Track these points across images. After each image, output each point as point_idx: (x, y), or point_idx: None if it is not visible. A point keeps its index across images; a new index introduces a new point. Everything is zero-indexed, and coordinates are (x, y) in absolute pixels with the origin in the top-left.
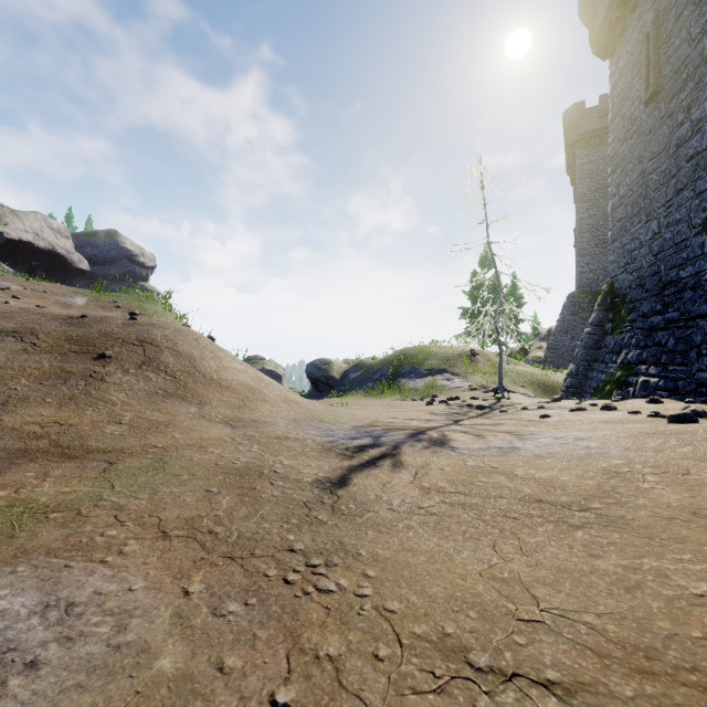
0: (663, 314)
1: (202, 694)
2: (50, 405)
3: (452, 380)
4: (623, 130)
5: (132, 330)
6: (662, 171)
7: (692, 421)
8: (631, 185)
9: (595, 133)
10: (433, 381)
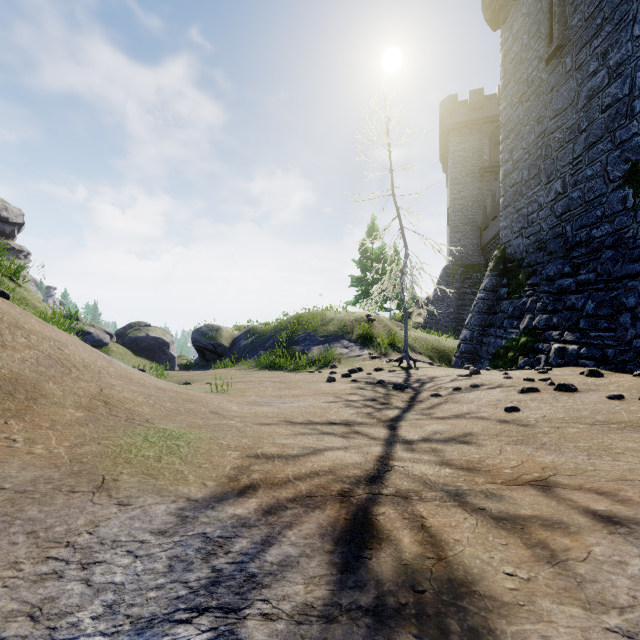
0: (572, 276)
1: None
2: None
3: (350, 348)
4: (518, 94)
5: None
6: (568, 128)
7: None
8: (527, 147)
9: (466, 124)
10: (330, 349)
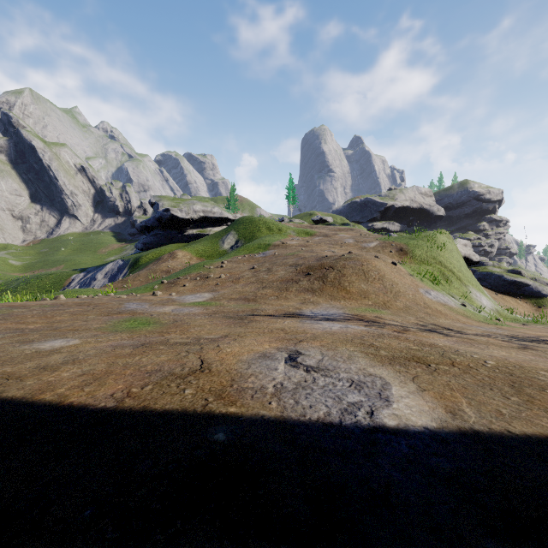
0: None
1: (175, 315)
2: (272, 289)
3: None
4: None
5: (332, 262)
6: None
7: None
8: None
9: None
10: None
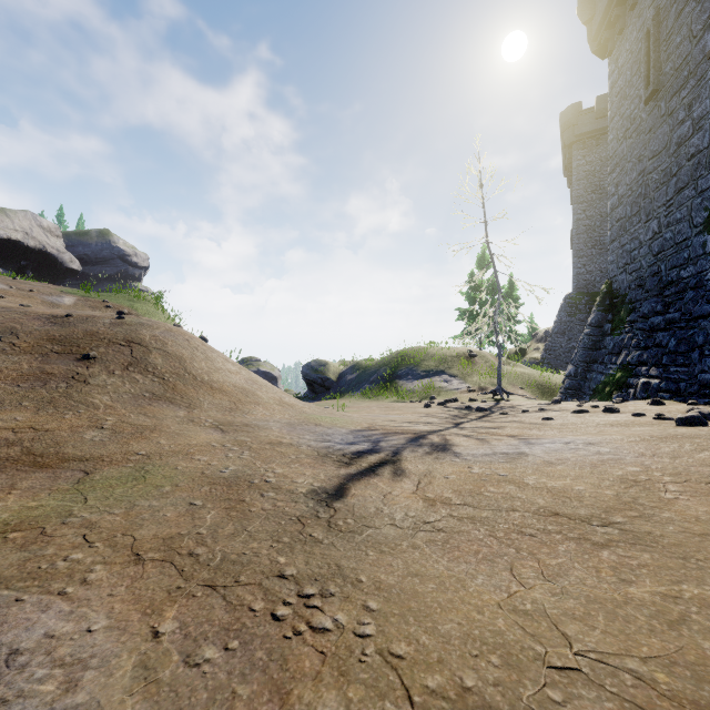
0: (663, 314)
1: None
2: (26, 409)
3: (450, 382)
4: (622, 130)
5: (119, 330)
6: (662, 170)
7: (701, 424)
8: (630, 184)
9: (592, 134)
10: (431, 383)
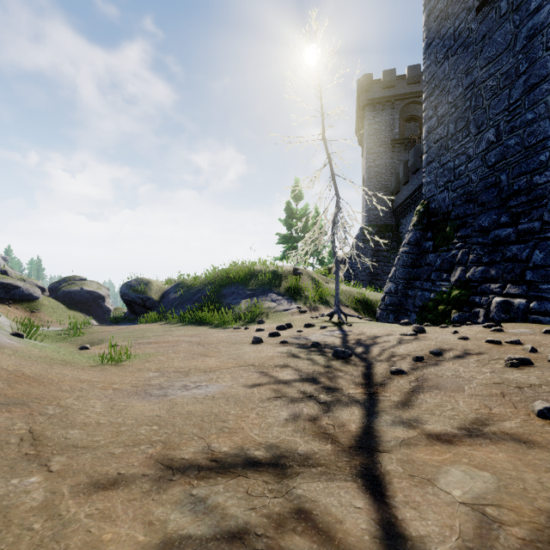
0: (510, 226)
1: None
2: None
3: (278, 301)
4: (443, 50)
5: None
6: (503, 73)
7: None
8: (454, 101)
9: (380, 100)
10: (258, 303)
